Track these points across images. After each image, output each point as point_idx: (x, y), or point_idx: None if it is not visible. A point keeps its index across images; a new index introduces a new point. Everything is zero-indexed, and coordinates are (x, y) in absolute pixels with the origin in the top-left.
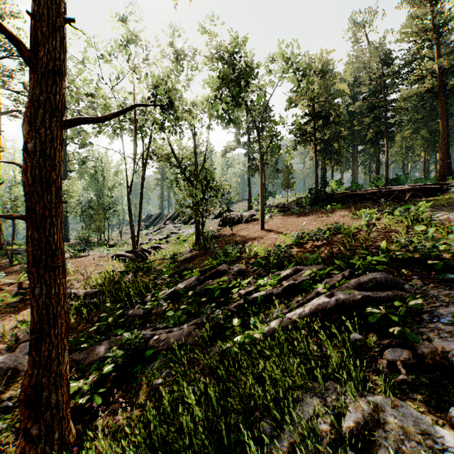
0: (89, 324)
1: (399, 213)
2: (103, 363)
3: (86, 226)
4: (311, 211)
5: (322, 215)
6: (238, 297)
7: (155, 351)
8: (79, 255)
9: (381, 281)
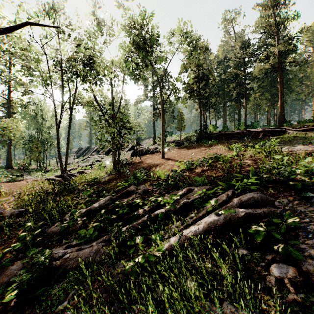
0: (10, 242)
1: (259, 147)
2: (8, 288)
3: (28, 156)
4: (197, 145)
5: (205, 148)
6: (143, 213)
7: (65, 269)
8: (17, 179)
9: (257, 200)
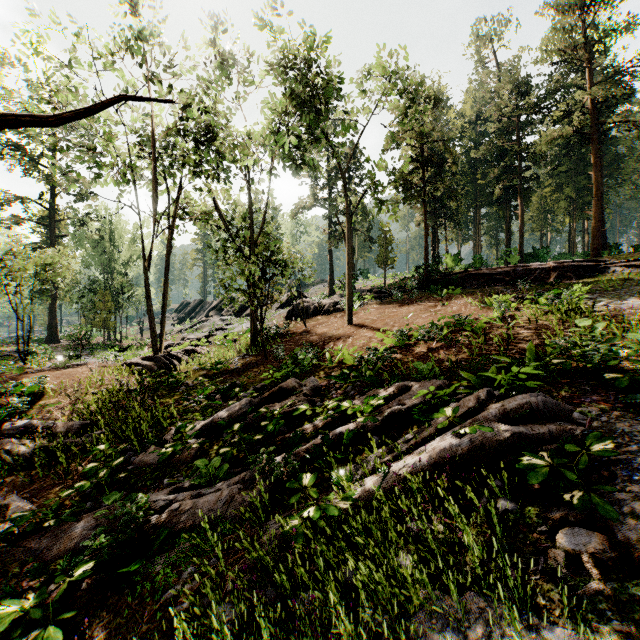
0: (69, 481)
1: (546, 301)
2: (76, 559)
3: (87, 319)
4: (420, 297)
5: (435, 303)
6: (313, 432)
7: (173, 530)
8: (70, 363)
9: (537, 408)
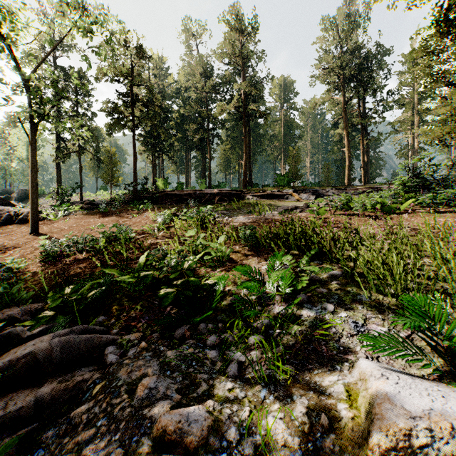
0: None
1: (192, 215)
2: None
3: None
4: (122, 209)
5: (129, 215)
6: None
7: None
8: None
9: (49, 357)
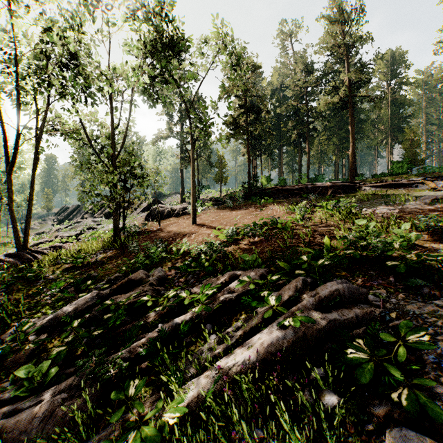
0: None
1: (331, 207)
2: None
3: None
4: (245, 204)
5: (255, 209)
6: (154, 321)
7: None
8: None
9: (344, 294)
